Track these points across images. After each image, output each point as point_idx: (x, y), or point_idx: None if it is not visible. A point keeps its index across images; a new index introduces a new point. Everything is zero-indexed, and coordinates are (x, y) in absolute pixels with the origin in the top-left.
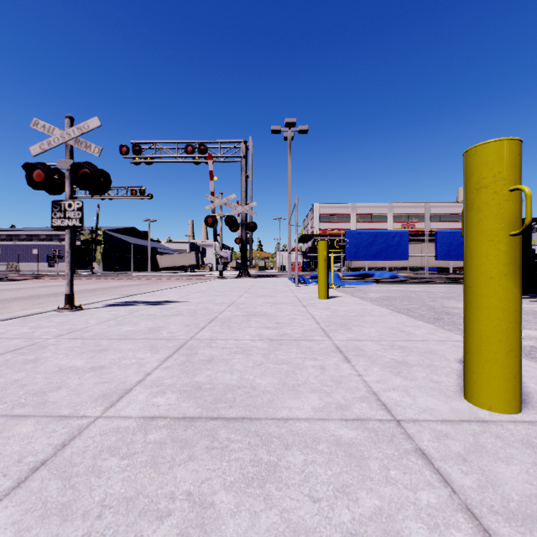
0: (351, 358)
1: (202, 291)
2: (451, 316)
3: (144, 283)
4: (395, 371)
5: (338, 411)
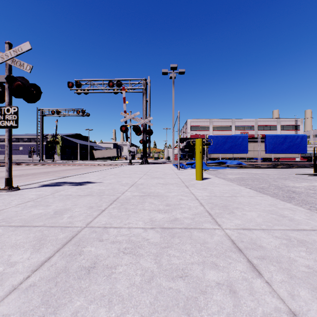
0: (258, 265)
1: (115, 174)
2: (299, 195)
3: (83, 167)
4: None
5: None
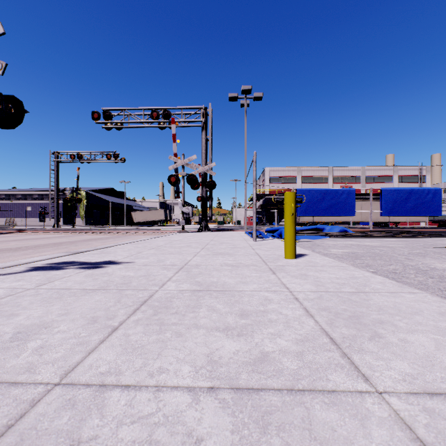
0: None
1: (158, 247)
2: None
3: (114, 236)
4: None
5: None
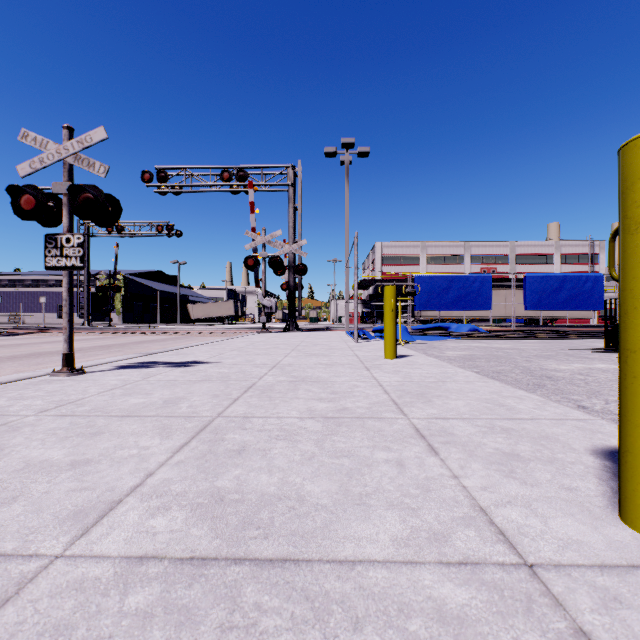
0: (438, 448)
1: (240, 348)
2: (555, 382)
3: (171, 337)
4: (505, 469)
5: (433, 546)
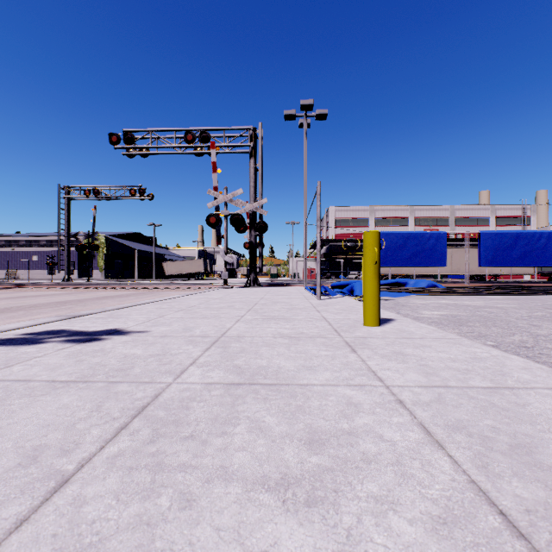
0: None
1: (188, 308)
2: None
3: (137, 293)
4: None
5: None
